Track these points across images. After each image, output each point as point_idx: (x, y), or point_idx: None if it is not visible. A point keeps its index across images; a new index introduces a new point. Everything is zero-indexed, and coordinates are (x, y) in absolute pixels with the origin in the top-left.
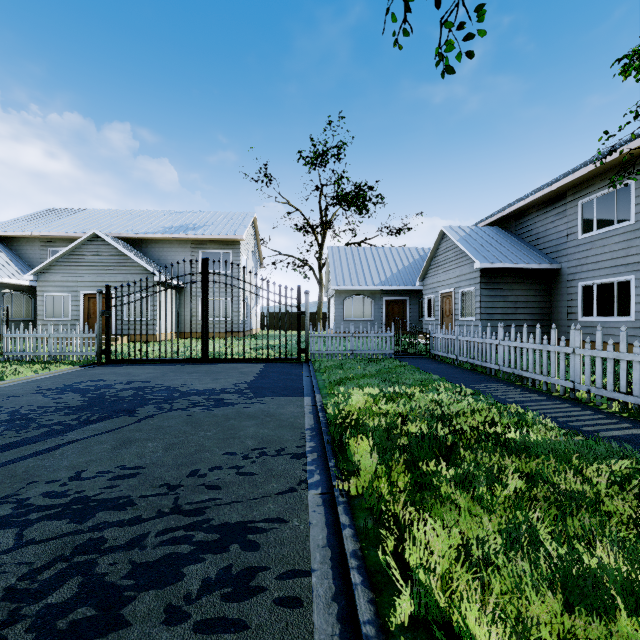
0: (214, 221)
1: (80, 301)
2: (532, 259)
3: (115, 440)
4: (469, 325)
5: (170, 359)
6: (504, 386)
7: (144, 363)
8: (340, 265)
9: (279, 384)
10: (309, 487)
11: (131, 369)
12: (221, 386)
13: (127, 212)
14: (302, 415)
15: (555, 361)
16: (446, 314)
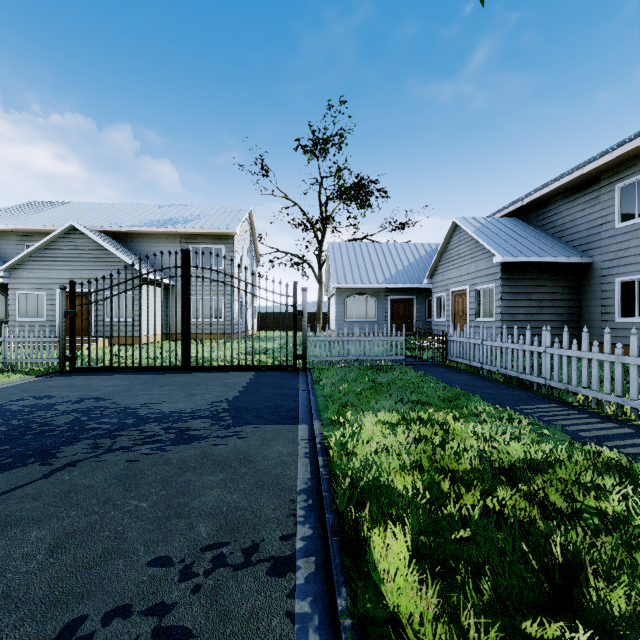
0: (206, 214)
1: (56, 300)
2: (559, 252)
3: None
4: (487, 326)
5: (145, 367)
6: (561, 409)
7: (115, 371)
8: (341, 262)
9: (268, 403)
10: None
11: (94, 380)
12: (193, 406)
13: (114, 205)
14: (294, 460)
15: (637, 378)
16: (459, 314)
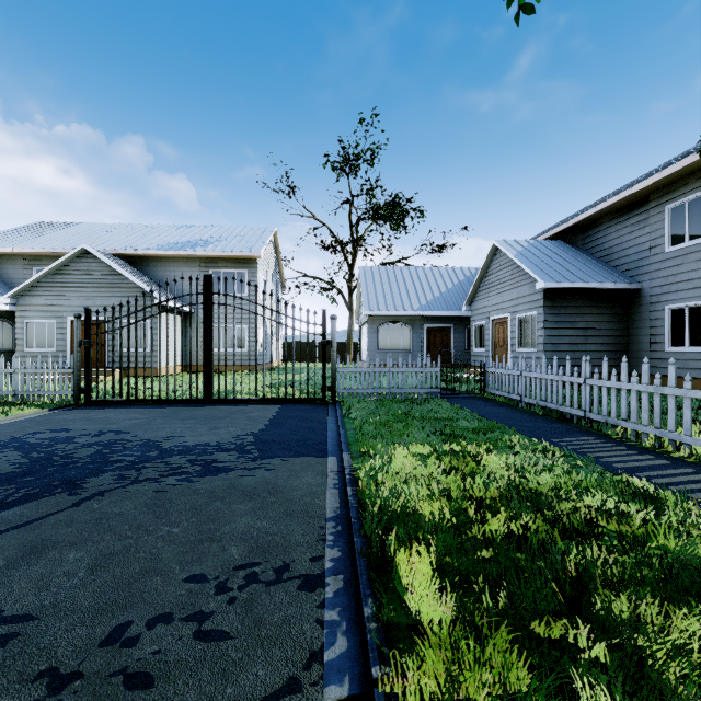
0: (227, 236)
1: (67, 329)
2: (606, 277)
3: (20, 545)
4: (529, 357)
5: (165, 399)
6: (598, 441)
7: (132, 404)
8: (373, 287)
9: (296, 436)
10: (326, 676)
11: (112, 413)
12: (218, 439)
13: (127, 226)
14: (323, 490)
15: (675, 409)
16: (499, 344)
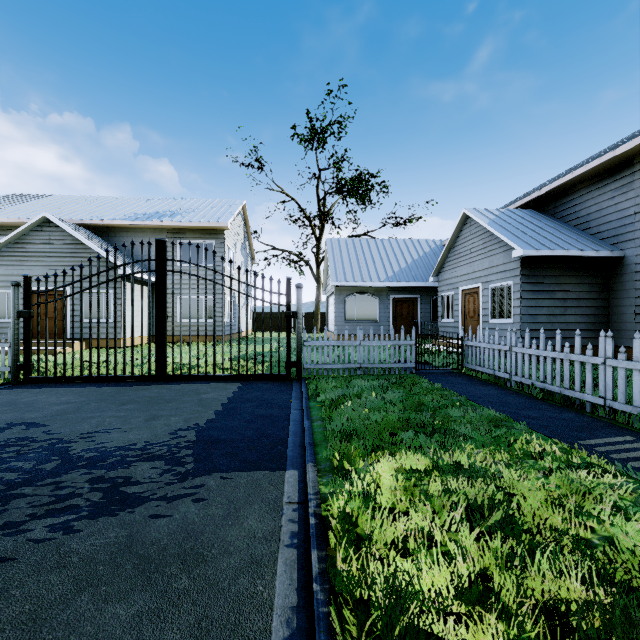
0: (196, 208)
1: None
2: (587, 245)
3: None
4: (503, 329)
5: (113, 376)
6: None
7: (76, 382)
8: (340, 258)
9: (249, 431)
10: None
11: (45, 394)
12: (149, 437)
13: (98, 198)
14: (272, 553)
15: None
16: (469, 315)
